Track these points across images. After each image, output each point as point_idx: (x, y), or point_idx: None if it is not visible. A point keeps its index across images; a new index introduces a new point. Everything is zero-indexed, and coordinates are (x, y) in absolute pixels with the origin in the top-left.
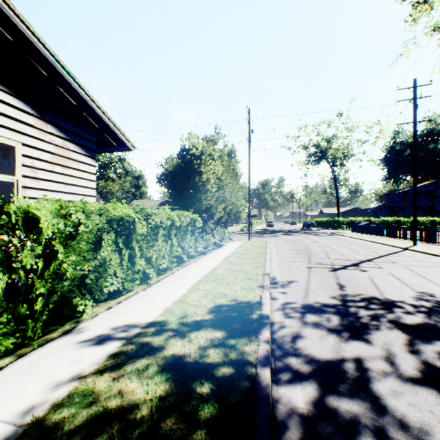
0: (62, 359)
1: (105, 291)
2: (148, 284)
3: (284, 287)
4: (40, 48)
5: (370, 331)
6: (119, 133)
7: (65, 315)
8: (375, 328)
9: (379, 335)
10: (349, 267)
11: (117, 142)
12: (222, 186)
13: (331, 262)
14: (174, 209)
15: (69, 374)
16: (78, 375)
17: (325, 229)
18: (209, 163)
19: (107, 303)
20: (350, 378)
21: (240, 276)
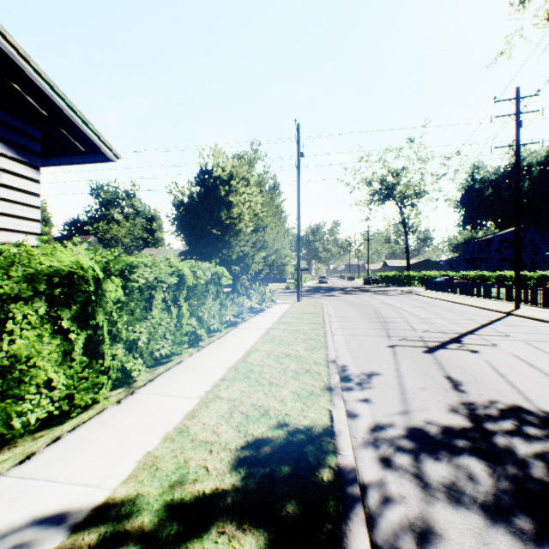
0: None
1: (14, 424)
2: (131, 387)
3: (363, 386)
4: None
5: None
6: (86, 127)
7: None
8: None
9: None
10: (450, 345)
11: (85, 146)
12: (261, 227)
13: (420, 336)
14: (190, 258)
15: None
16: None
17: (392, 286)
18: (242, 193)
19: (36, 438)
20: None
21: (290, 365)
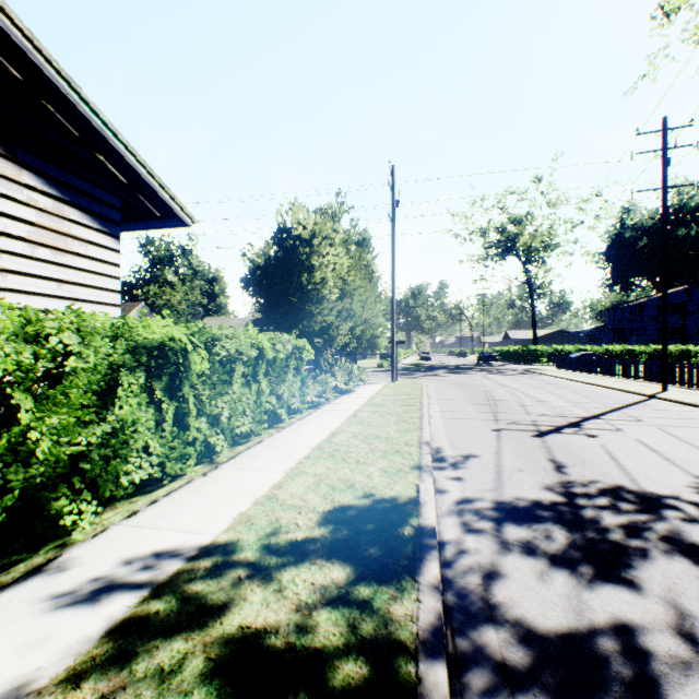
0: (2, 641)
1: (124, 482)
2: (214, 463)
3: (457, 467)
4: (0, 20)
5: (631, 562)
6: (165, 193)
7: (37, 533)
8: (639, 555)
9: (651, 571)
10: (565, 430)
11: (161, 211)
12: (348, 292)
13: (533, 420)
14: (267, 330)
15: (4, 685)
16: (25, 686)
17: (514, 364)
18: (326, 253)
19: (133, 502)
20: (619, 683)
21: (378, 446)
